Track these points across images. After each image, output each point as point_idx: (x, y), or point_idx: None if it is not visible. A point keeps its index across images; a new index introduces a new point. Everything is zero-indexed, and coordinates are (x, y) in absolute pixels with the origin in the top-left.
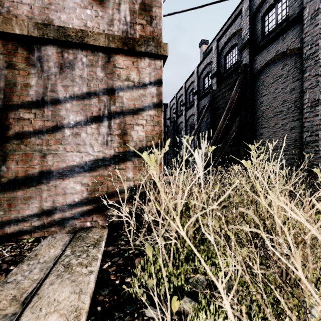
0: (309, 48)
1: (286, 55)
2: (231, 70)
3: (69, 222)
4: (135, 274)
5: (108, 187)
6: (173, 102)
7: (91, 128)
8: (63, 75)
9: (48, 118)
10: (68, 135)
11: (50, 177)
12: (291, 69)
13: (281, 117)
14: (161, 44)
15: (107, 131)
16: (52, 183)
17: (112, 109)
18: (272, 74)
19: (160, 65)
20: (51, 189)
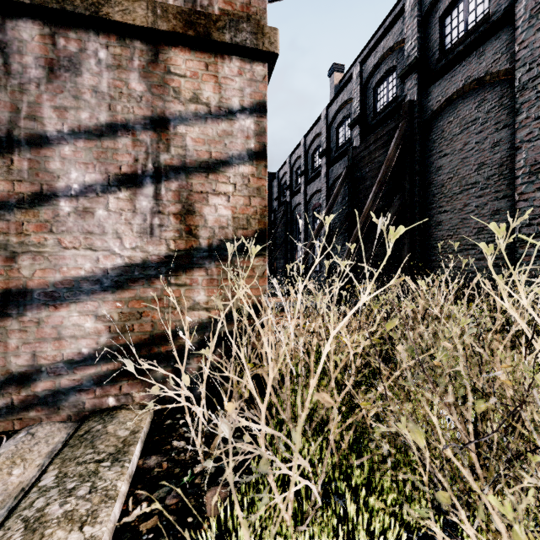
0: (526, 70)
1: (483, 84)
2: (387, 112)
3: (70, 399)
4: (203, 539)
5: (154, 324)
6: (284, 169)
7: (117, 198)
8: (56, 86)
9: (22, 175)
10: (67, 213)
11: (27, 302)
12: (492, 109)
13: (474, 192)
14: (264, 30)
15: (152, 205)
16: (32, 316)
17: (162, 160)
18: (459, 118)
19: (262, 73)
20: (28, 328)
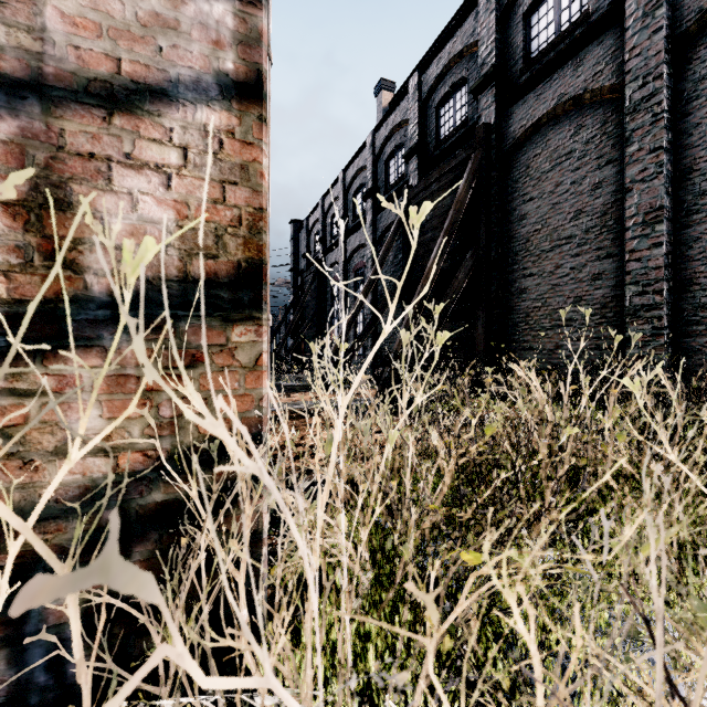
0: (639, 86)
1: (581, 104)
2: (454, 140)
3: None
4: None
5: None
6: (315, 216)
7: None
8: None
9: None
10: None
11: None
12: (593, 139)
13: (569, 250)
14: None
15: None
16: None
17: None
18: (549, 150)
19: None
20: None
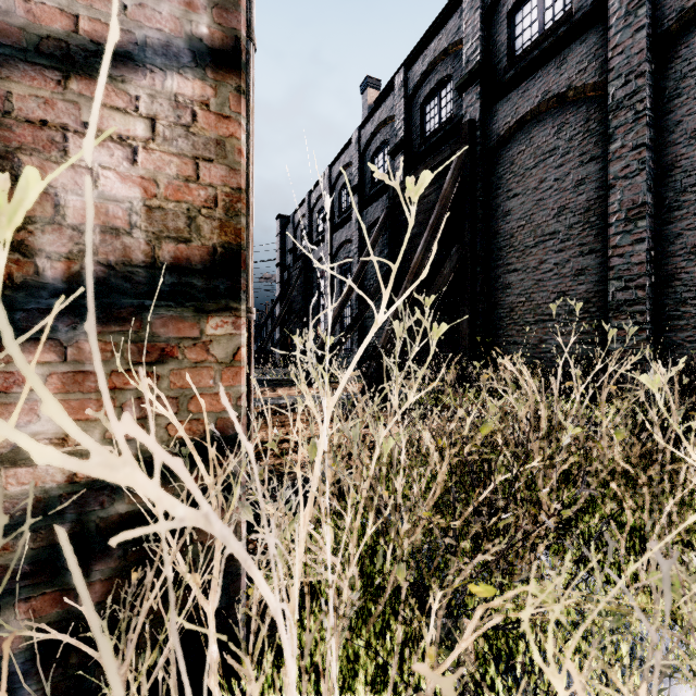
0: (622, 84)
1: (565, 102)
2: (439, 136)
3: None
4: None
5: None
6: (302, 211)
7: None
8: None
9: None
10: None
11: None
12: (576, 136)
13: (553, 245)
14: None
15: None
16: None
17: None
18: (533, 146)
19: None
20: None
